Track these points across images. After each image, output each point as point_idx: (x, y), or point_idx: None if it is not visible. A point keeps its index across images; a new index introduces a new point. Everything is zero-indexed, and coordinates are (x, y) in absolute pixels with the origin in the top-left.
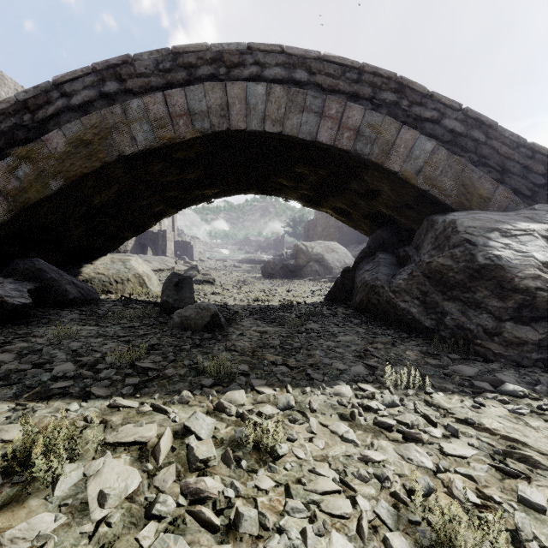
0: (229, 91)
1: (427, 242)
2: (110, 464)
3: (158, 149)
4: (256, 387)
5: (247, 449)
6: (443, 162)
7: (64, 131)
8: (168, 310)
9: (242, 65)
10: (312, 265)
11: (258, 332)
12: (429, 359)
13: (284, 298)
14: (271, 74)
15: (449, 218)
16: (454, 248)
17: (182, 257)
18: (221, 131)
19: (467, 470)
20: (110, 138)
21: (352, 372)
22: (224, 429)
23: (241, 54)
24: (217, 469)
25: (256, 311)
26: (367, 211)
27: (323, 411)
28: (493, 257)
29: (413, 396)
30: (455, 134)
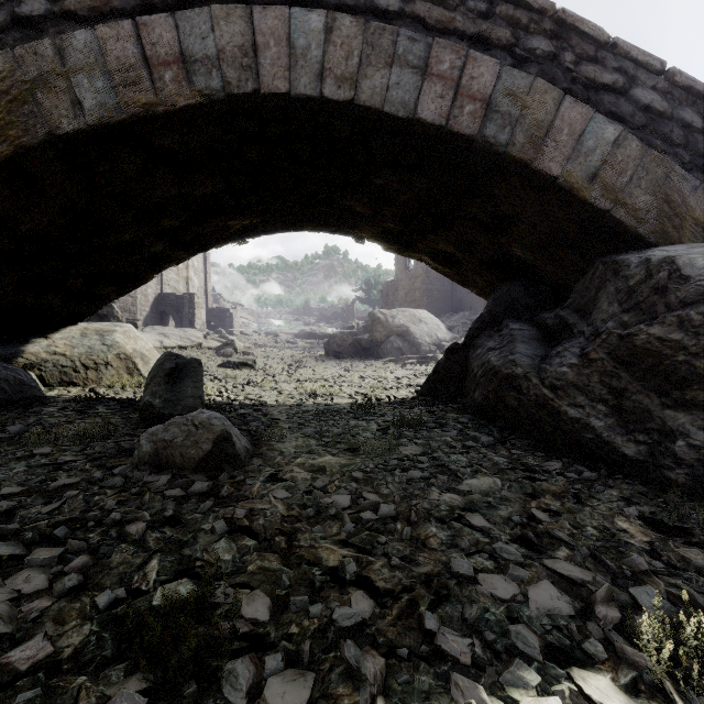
0: (258, 21)
1: (608, 300)
2: None
3: (125, 124)
4: None
5: None
6: (633, 161)
7: None
8: (152, 419)
9: None
10: (393, 341)
11: (308, 470)
12: (678, 545)
13: (357, 391)
14: None
15: (659, 255)
16: (684, 308)
17: (218, 329)
18: (243, 95)
19: None
20: (32, 100)
21: (533, 607)
22: None
23: None
24: None
25: (310, 417)
26: (488, 255)
27: None
28: None
29: None
30: (654, 113)
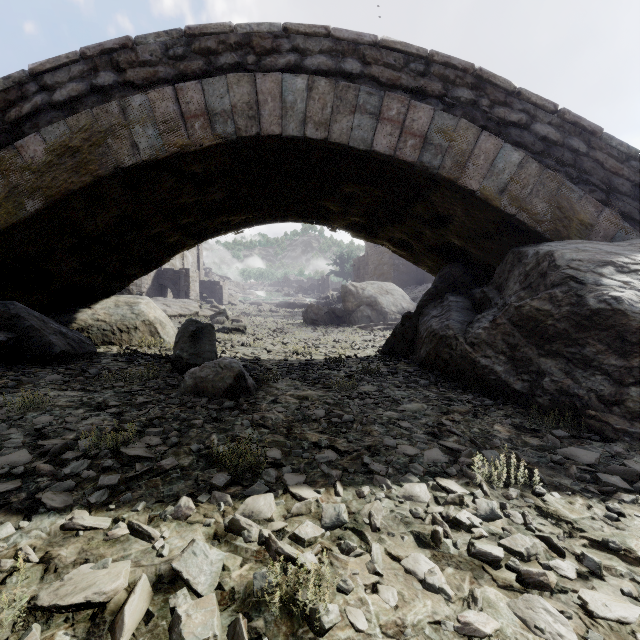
0: (260, 85)
1: (514, 281)
2: None
3: (168, 159)
4: (291, 487)
5: (272, 611)
6: (533, 178)
7: (44, 135)
8: (181, 367)
9: (277, 52)
10: (363, 310)
11: (296, 398)
12: (527, 437)
13: (330, 350)
14: (314, 64)
15: (544, 249)
16: (553, 288)
17: (209, 300)
18: (249, 137)
19: None
20: (105, 144)
21: (425, 458)
22: (238, 569)
23: (275, 37)
24: None
25: (295, 368)
26: (434, 243)
27: (390, 529)
28: (610, 299)
29: (518, 498)
30: (549, 142)
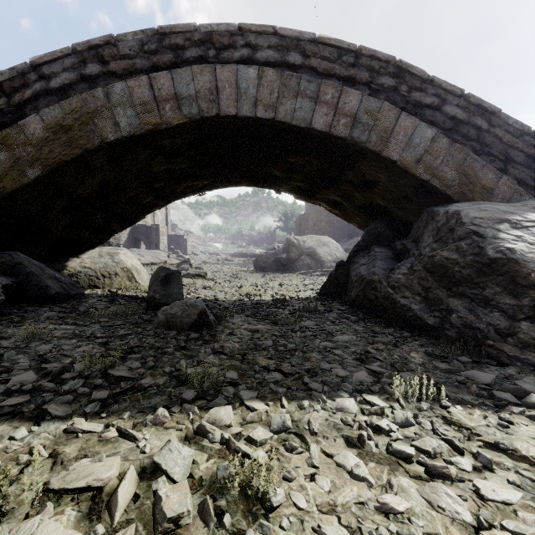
0: (219, 74)
1: (428, 235)
2: (43, 529)
3: (143, 135)
4: (245, 401)
5: (232, 494)
6: (444, 150)
7: (42, 116)
8: (154, 306)
9: (233, 47)
10: (303, 259)
11: (249, 331)
12: (437, 362)
13: (277, 292)
14: (263, 57)
15: (453, 209)
16: (459, 241)
17: (176, 251)
18: (210, 117)
19: (517, 525)
20: (92, 123)
21: (354, 379)
22: (205, 463)
23: (232, 35)
24: (192, 530)
25: (247, 307)
26: (362, 204)
27: (325, 433)
28: (505, 250)
29: (428, 410)
30: (457, 121)
